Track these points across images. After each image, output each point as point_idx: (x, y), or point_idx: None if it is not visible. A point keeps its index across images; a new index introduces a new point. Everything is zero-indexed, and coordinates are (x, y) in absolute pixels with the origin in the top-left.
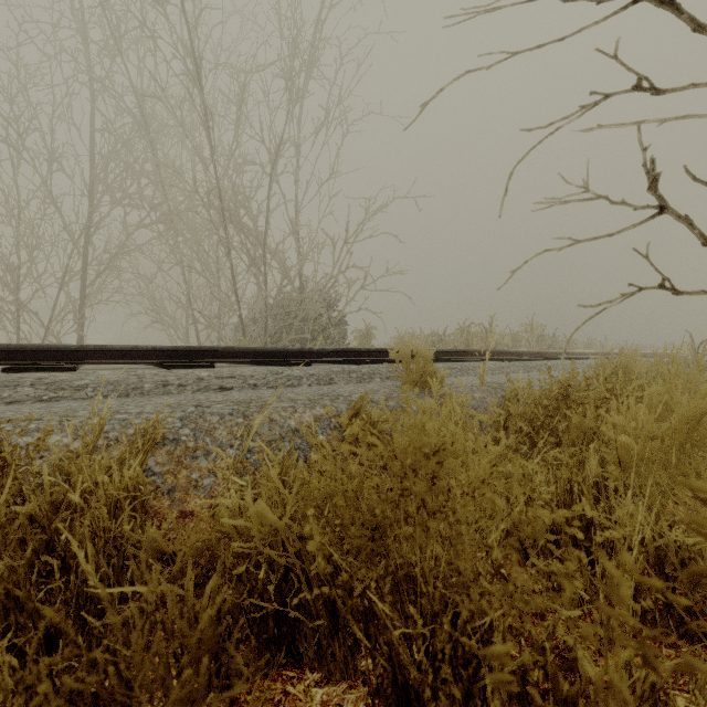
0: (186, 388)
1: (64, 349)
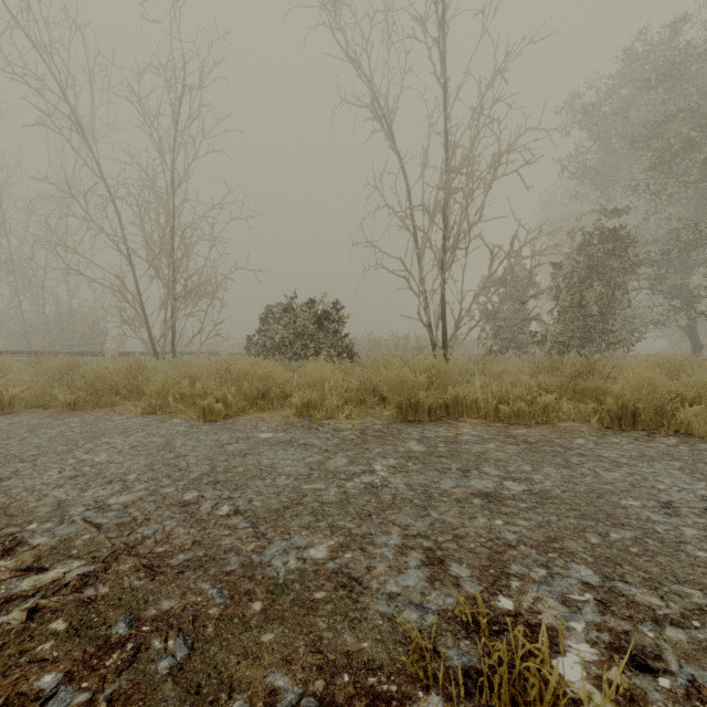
0: None
1: None
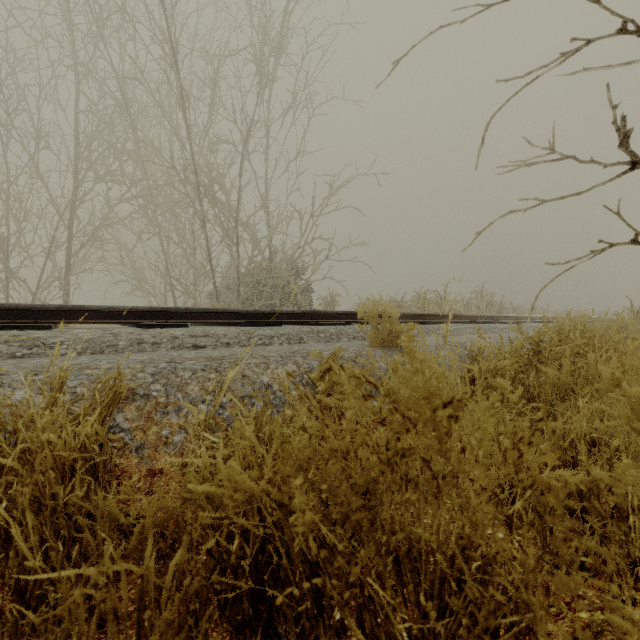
0: (160, 346)
1: (42, 309)
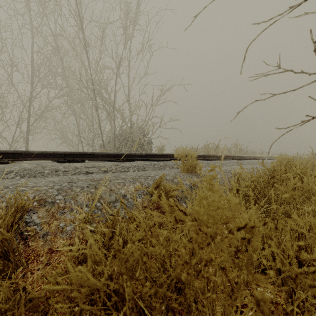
0: (67, 172)
1: (5, 152)
